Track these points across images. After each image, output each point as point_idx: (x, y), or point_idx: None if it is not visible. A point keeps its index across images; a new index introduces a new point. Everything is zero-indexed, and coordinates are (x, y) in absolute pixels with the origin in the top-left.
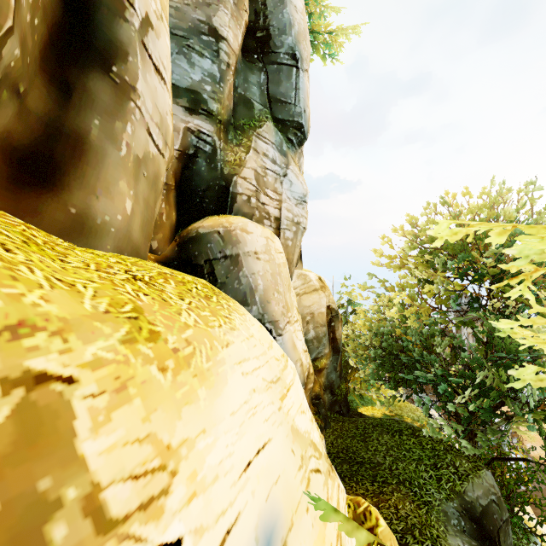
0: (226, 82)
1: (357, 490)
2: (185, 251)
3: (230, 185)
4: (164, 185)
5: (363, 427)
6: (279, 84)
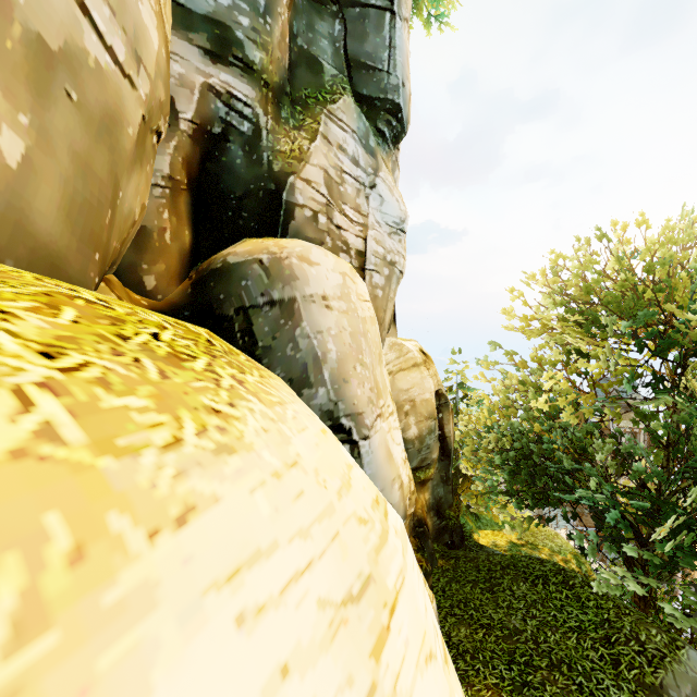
0: (276, 17)
1: (486, 678)
2: (203, 293)
3: (284, 189)
4: (166, 180)
5: (488, 569)
6: (363, 38)
